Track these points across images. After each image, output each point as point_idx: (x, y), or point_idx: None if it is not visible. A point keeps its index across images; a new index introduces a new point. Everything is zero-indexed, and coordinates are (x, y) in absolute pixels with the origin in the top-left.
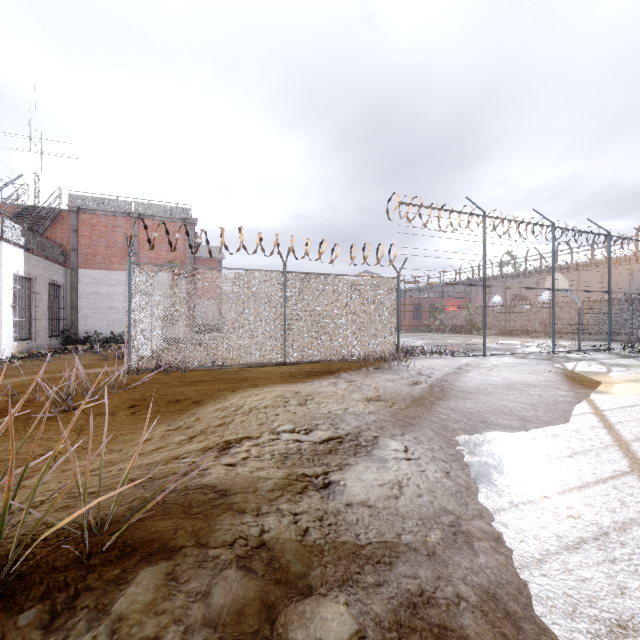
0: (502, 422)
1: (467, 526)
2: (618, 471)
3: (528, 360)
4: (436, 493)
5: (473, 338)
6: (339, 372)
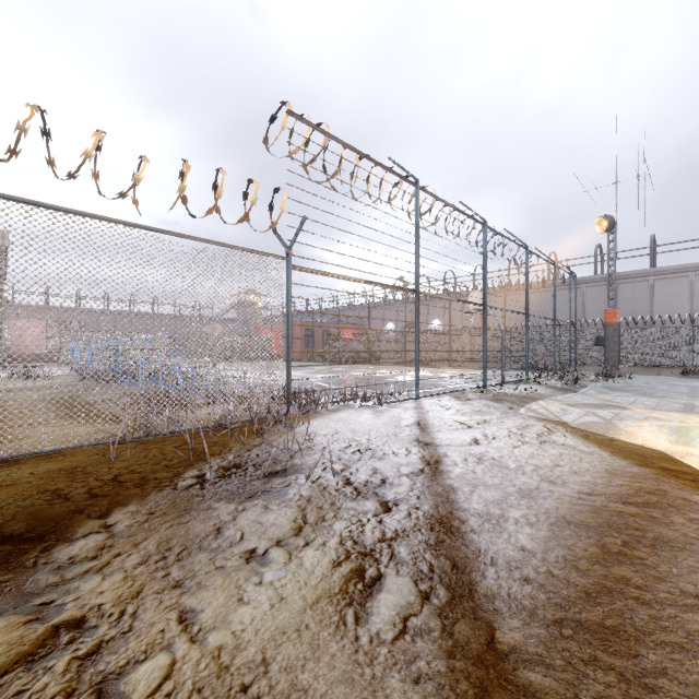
0: None
1: None
2: None
3: (480, 403)
4: None
5: (377, 369)
6: (68, 524)
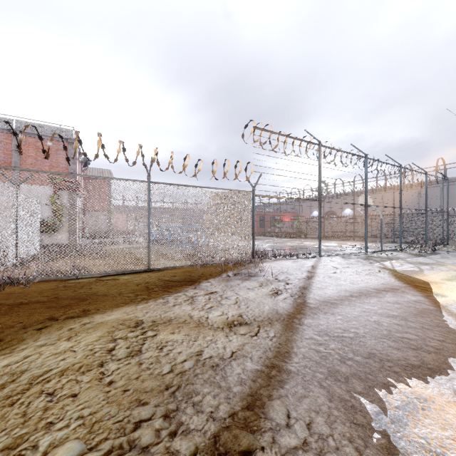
0: (394, 356)
1: None
2: None
3: (354, 260)
4: None
5: (303, 241)
6: (199, 280)
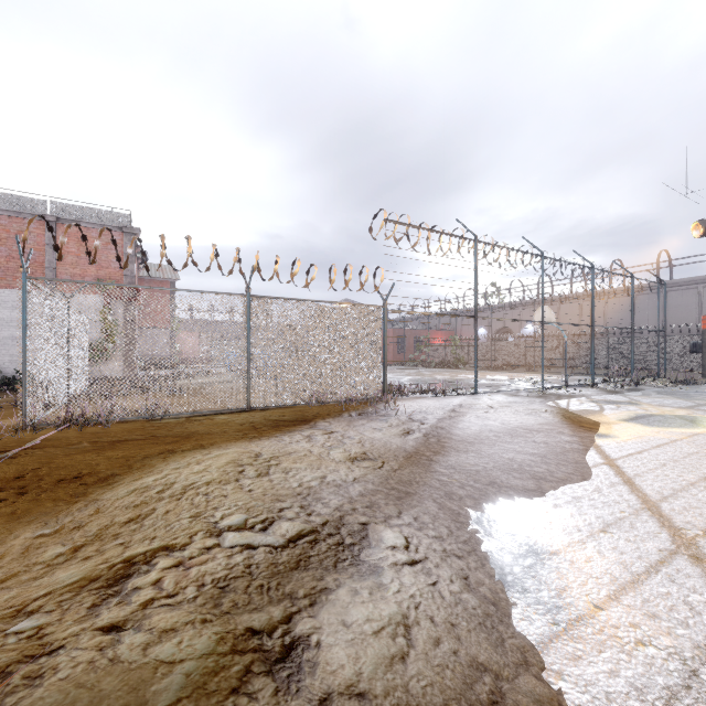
0: (514, 483)
1: (514, 696)
2: (664, 550)
3: (521, 398)
4: (459, 629)
5: (460, 373)
6: (315, 420)
